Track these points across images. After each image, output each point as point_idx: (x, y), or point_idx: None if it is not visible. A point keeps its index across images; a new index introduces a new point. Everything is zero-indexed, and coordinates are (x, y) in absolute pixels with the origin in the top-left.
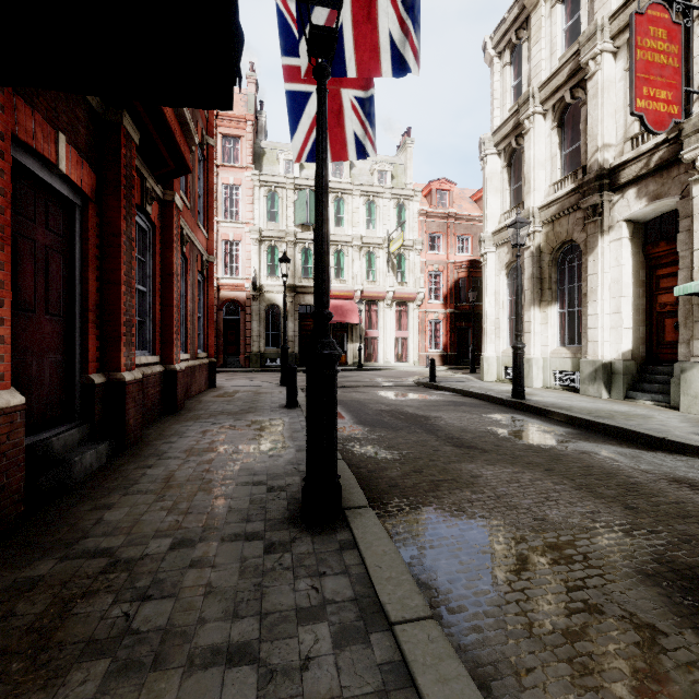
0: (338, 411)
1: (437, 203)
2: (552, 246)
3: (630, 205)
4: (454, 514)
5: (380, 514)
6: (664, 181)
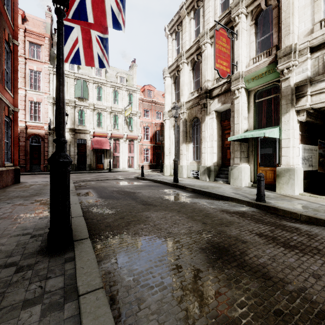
0: (90, 192)
1: (147, 95)
2: (190, 118)
3: (216, 105)
4: (133, 236)
5: (96, 241)
6: (226, 97)
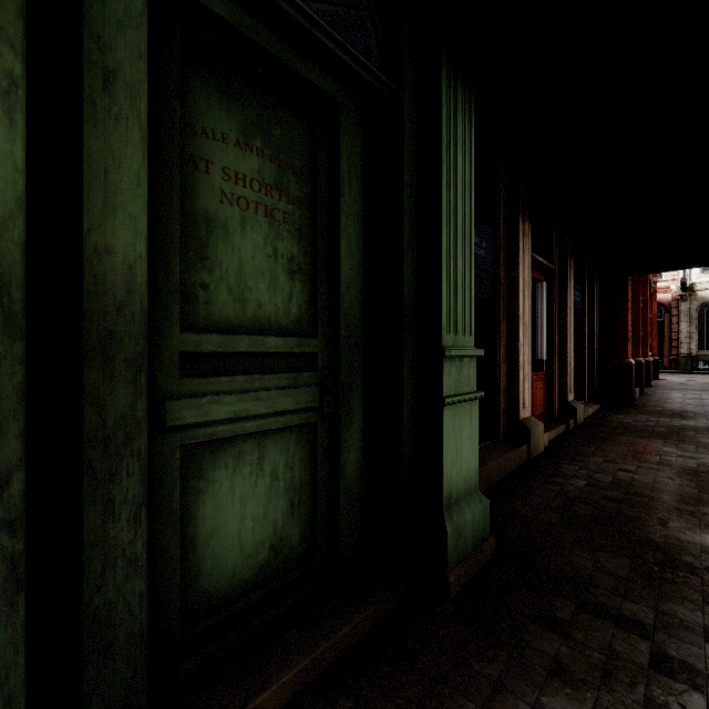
0: None
1: None
2: None
3: None
4: None
5: None
6: None
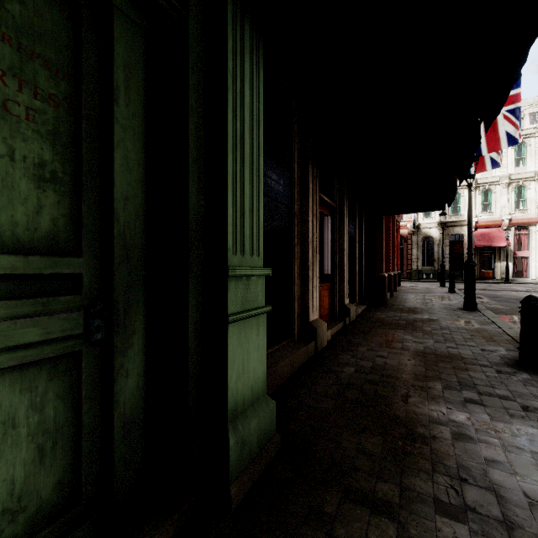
0: (479, 297)
1: None
2: None
3: None
4: None
5: None
6: None
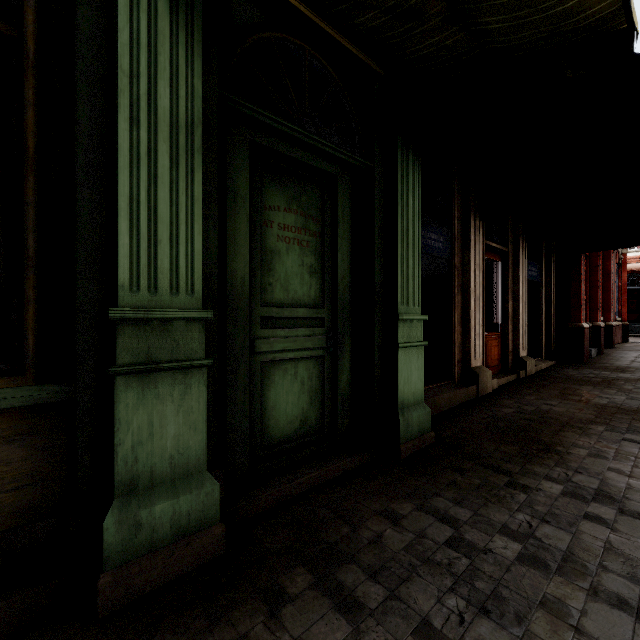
0: None
1: None
2: None
3: None
4: None
5: None
6: None
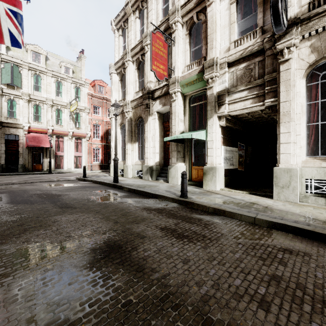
0: (1, 197)
1: (98, 91)
2: (135, 118)
3: (158, 106)
4: (19, 245)
5: None
6: (166, 99)
